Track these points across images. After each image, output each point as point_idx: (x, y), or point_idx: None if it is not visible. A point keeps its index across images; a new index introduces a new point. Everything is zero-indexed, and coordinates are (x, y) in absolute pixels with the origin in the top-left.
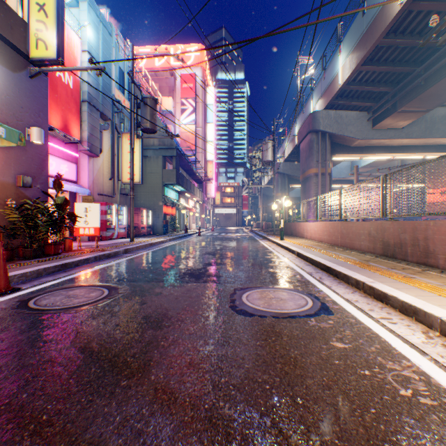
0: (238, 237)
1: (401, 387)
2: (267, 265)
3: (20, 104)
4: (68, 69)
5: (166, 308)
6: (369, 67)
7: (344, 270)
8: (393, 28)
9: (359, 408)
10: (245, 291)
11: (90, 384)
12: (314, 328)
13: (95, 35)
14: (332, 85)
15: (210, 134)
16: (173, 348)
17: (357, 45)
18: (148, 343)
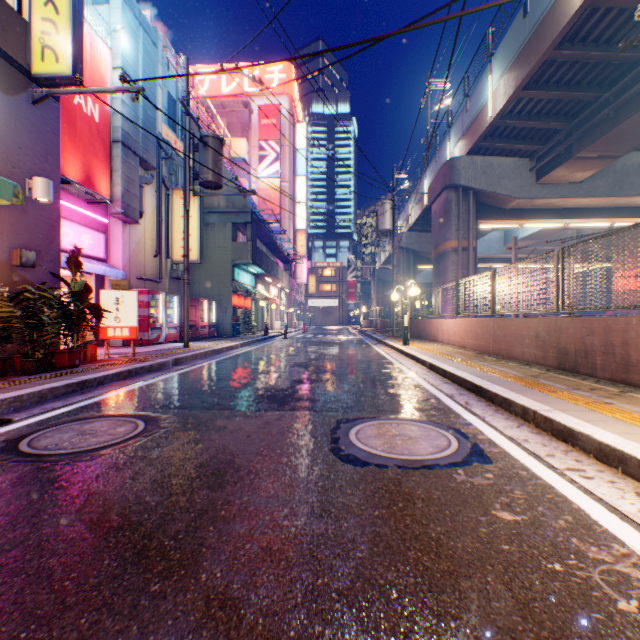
0: (342, 340)
1: (618, 594)
2: (386, 383)
3: (17, 143)
4: (89, 91)
5: (232, 452)
6: (534, 93)
7: (503, 392)
8: (569, 34)
9: (554, 636)
10: (354, 424)
11: (99, 590)
12: (464, 486)
13: (133, 45)
14: (479, 119)
15: (301, 191)
16: (239, 523)
17: (515, 60)
18: (199, 514)
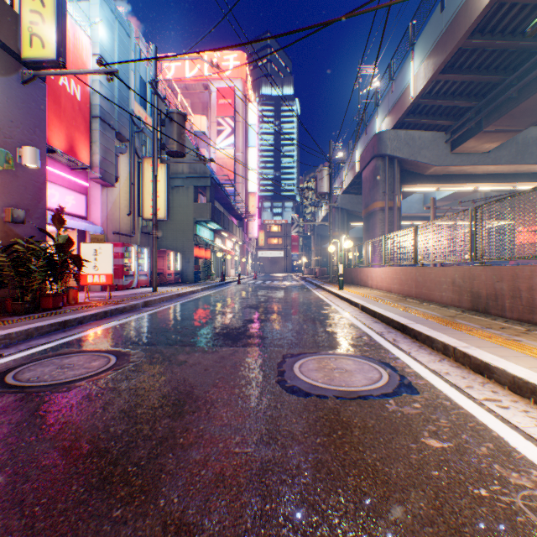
0: (287, 286)
1: None
2: (325, 323)
3: (9, 117)
4: (71, 72)
5: (191, 384)
6: (449, 76)
7: (426, 330)
8: (480, 25)
9: None
10: (297, 359)
11: (66, 515)
12: (396, 416)
13: (109, 36)
14: (403, 99)
15: (253, 160)
16: (196, 450)
17: (434, 48)
18: (160, 441)
